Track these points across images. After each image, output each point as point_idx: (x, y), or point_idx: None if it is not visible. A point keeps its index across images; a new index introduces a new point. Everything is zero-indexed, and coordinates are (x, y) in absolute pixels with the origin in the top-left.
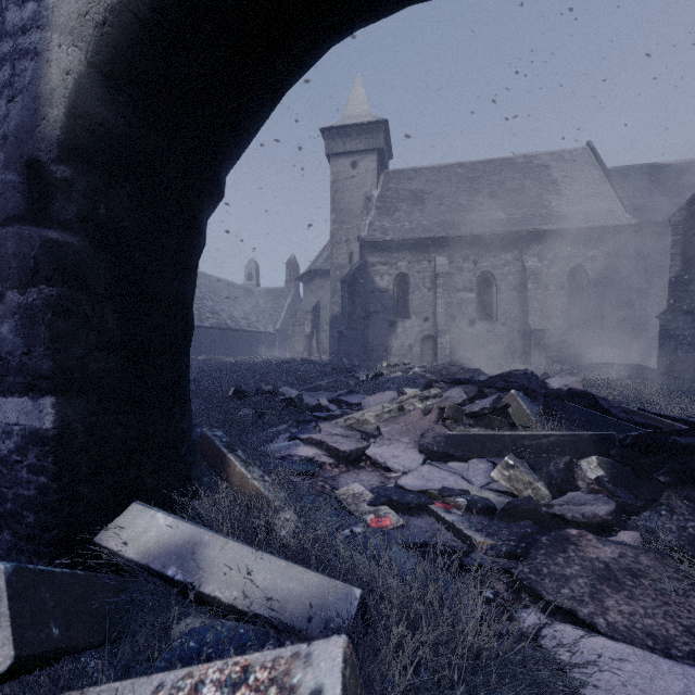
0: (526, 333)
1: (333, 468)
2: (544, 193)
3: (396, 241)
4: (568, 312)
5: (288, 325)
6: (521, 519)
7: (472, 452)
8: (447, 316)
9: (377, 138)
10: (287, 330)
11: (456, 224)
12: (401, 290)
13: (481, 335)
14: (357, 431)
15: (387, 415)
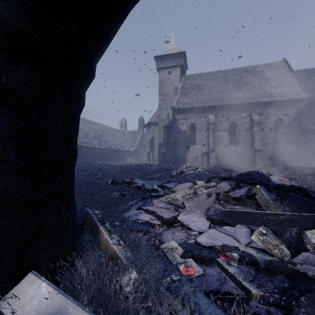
0: (253, 151)
1: (160, 227)
2: (262, 84)
3: (189, 108)
4: (274, 141)
5: (139, 147)
6: (278, 275)
7: (237, 221)
8: (214, 143)
9: (180, 60)
10: (139, 150)
11: (218, 99)
12: (192, 131)
13: (230, 152)
14: (172, 205)
15: (187, 196)
